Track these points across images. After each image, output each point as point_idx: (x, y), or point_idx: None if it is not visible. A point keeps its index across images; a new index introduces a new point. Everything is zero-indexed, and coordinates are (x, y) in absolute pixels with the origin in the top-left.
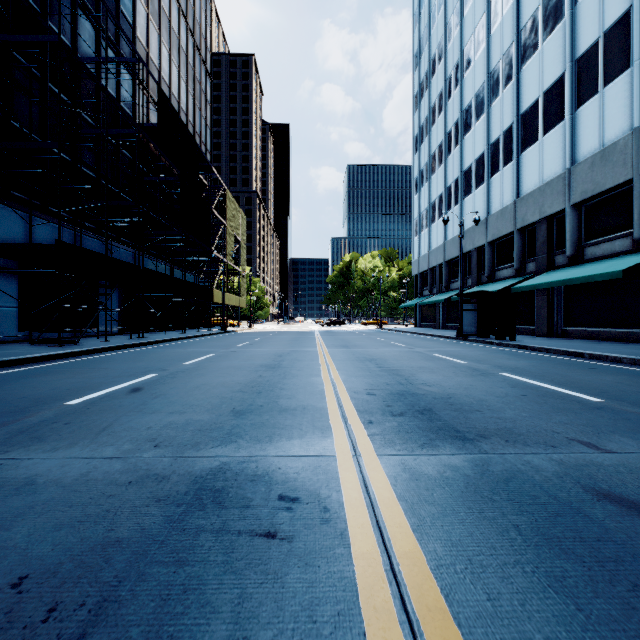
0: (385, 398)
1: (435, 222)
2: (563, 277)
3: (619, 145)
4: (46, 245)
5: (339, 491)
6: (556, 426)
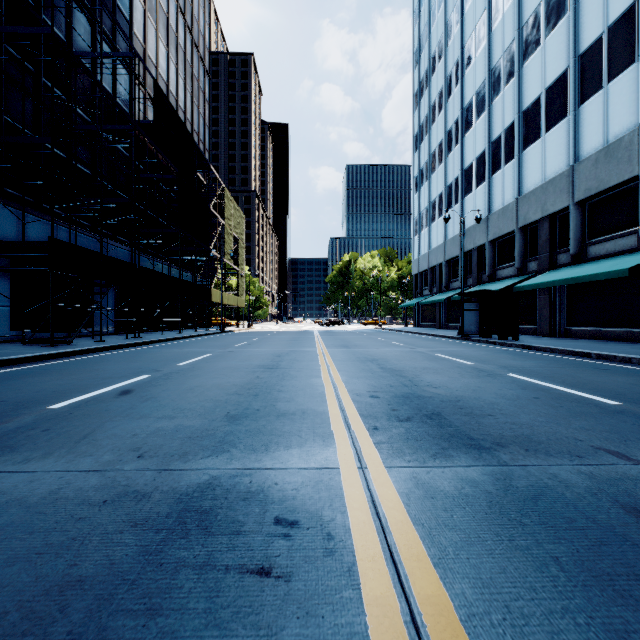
0: (390, 401)
1: (435, 221)
2: (567, 276)
3: (624, 141)
4: (38, 242)
5: (344, 512)
6: (577, 433)
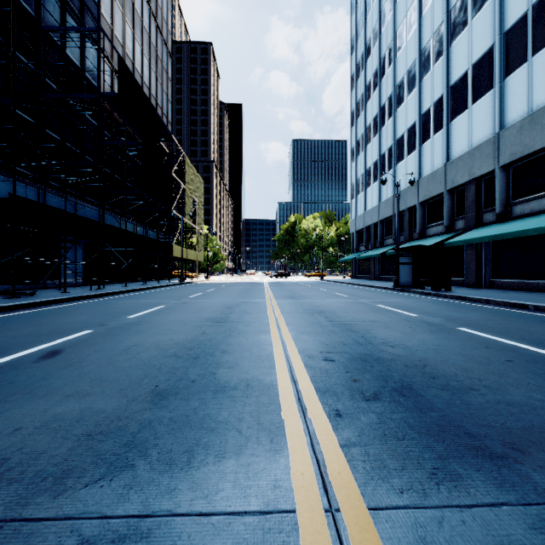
0: (347, 366)
1: (370, 186)
2: (495, 232)
3: None
4: None
5: None
6: None
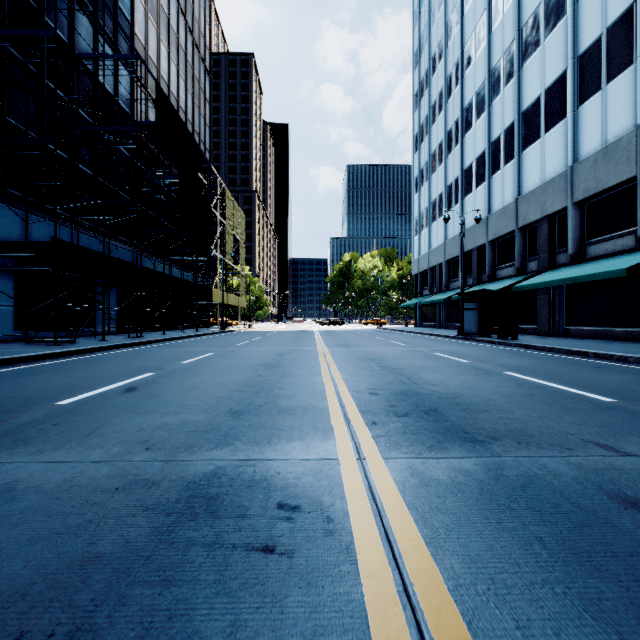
0: (388, 398)
1: (435, 221)
2: (565, 276)
3: (622, 142)
4: (42, 243)
5: (343, 498)
6: (569, 427)
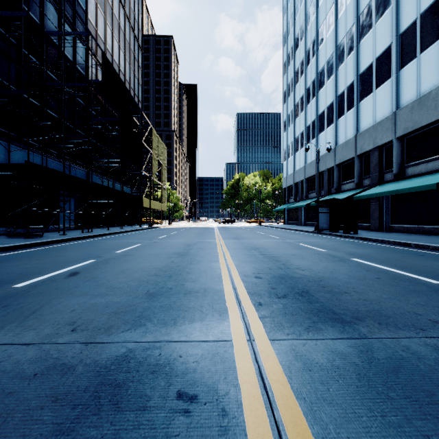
0: (270, 281)
1: (298, 151)
2: (391, 189)
3: (432, 94)
4: (18, 164)
5: (237, 386)
6: (416, 308)
